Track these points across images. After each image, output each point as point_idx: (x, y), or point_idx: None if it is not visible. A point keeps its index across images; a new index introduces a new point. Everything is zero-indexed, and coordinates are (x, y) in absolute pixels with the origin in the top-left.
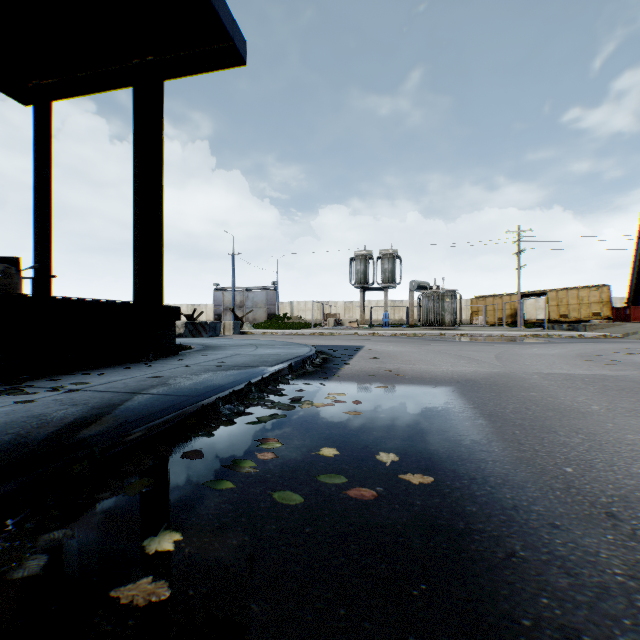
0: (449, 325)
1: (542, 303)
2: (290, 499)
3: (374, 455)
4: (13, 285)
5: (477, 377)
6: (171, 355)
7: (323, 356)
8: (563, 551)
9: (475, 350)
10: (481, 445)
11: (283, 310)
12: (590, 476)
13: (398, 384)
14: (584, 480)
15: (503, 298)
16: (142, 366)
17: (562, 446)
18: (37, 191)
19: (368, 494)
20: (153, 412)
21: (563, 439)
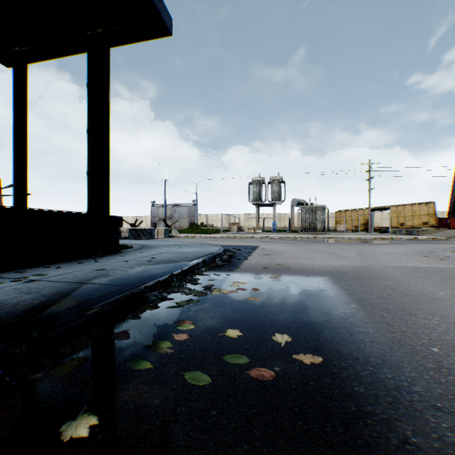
0: (320, 231)
1: (386, 215)
2: (199, 379)
3: (271, 336)
4: None
5: (345, 269)
6: (115, 253)
7: (229, 253)
8: (452, 437)
9: (341, 249)
10: (357, 326)
11: (201, 220)
12: (454, 356)
13: (286, 275)
14: (450, 360)
15: (358, 211)
16: (92, 261)
17: (424, 327)
18: (16, 130)
19: (267, 374)
20: (91, 299)
21: (423, 321)
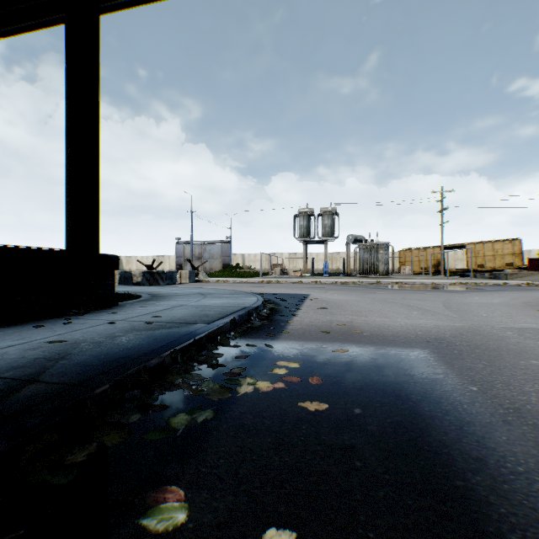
0: (383, 274)
1: (460, 255)
2: None
3: None
4: None
5: (445, 334)
6: (107, 307)
7: (270, 306)
8: None
9: (418, 299)
10: None
11: (236, 261)
12: None
13: (359, 345)
14: None
15: (427, 250)
16: (60, 323)
17: None
18: None
19: None
20: None
21: None
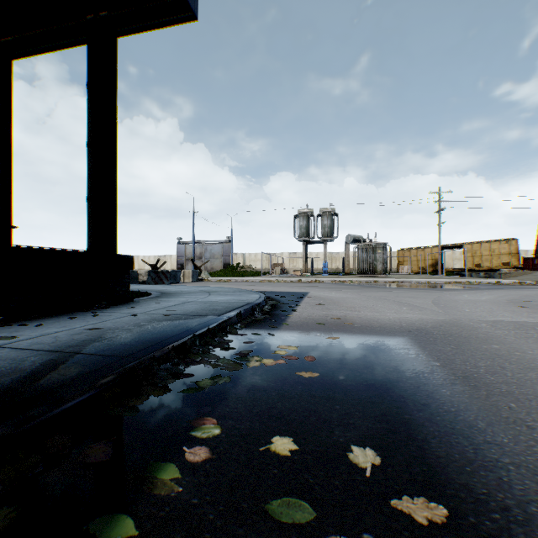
0: (380, 273)
1: (458, 254)
2: None
3: (345, 451)
4: None
5: (426, 325)
6: (124, 302)
7: (271, 302)
8: None
9: (411, 296)
10: (480, 430)
11: (236, 260)
12: None
13: (349, 334)
14: None
15: (425, 250)
16: (89, 315)
17: None
18: None
19: None
20: (59, 384)
21: None
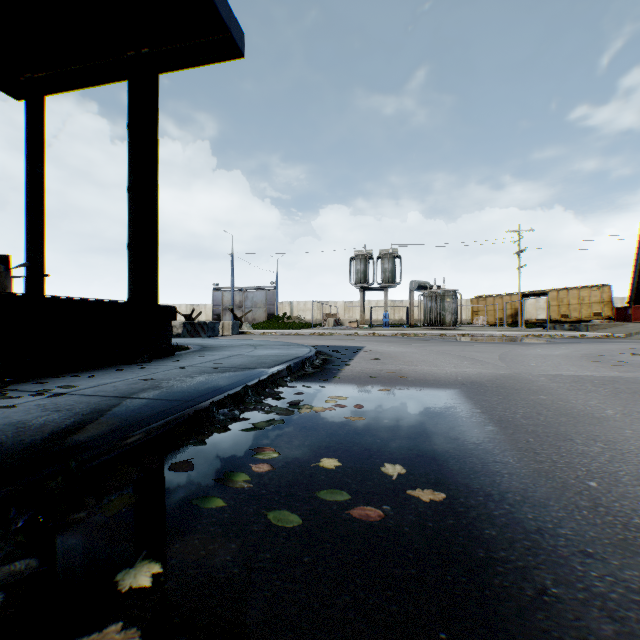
0: (450, 325)
1: (542, 303)
2: (287, 520)
3: (379, 467)
4: (1, 284)
5: (482, 379)
6: (167, 356)
7: (323, 357)
8: (601, 587)
9: (478, 351)
10: (494, 455)
11: (283, 310)
12: (617, 492)
13: (401, 386)
14: (611, 496)
15: (503, 298)
16: (135, 368)
17: (581, 456)
18: (29, 187)
19: (374, 514)
20: (140, 419)
21: (581, 448)
